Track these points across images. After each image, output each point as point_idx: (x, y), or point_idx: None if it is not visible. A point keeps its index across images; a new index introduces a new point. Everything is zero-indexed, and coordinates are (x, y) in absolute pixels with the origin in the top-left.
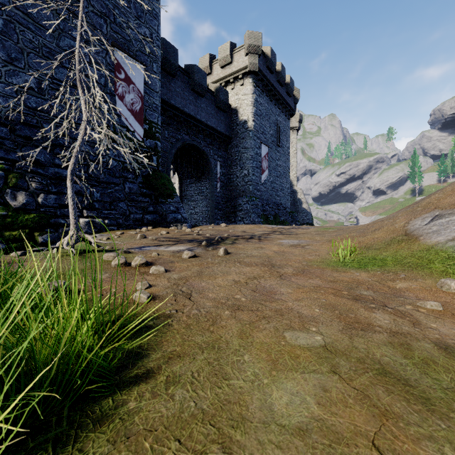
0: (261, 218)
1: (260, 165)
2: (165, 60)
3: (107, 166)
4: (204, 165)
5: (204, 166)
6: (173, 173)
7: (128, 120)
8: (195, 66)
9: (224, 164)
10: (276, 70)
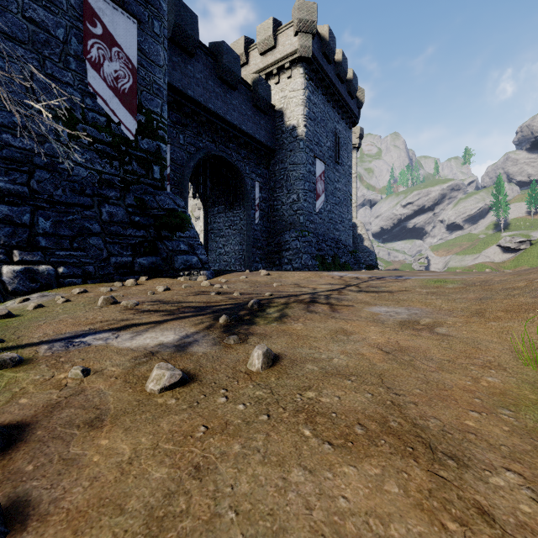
0: (317, 260)
1: (314, 187)
2: (178, 29)
3: (70, 176)
4: (237, 187)
5: (237, 189)
6: (193, 197)
7: (108, 104)
8: (224, 44)
9: (265, 186)
10: (335, 60)
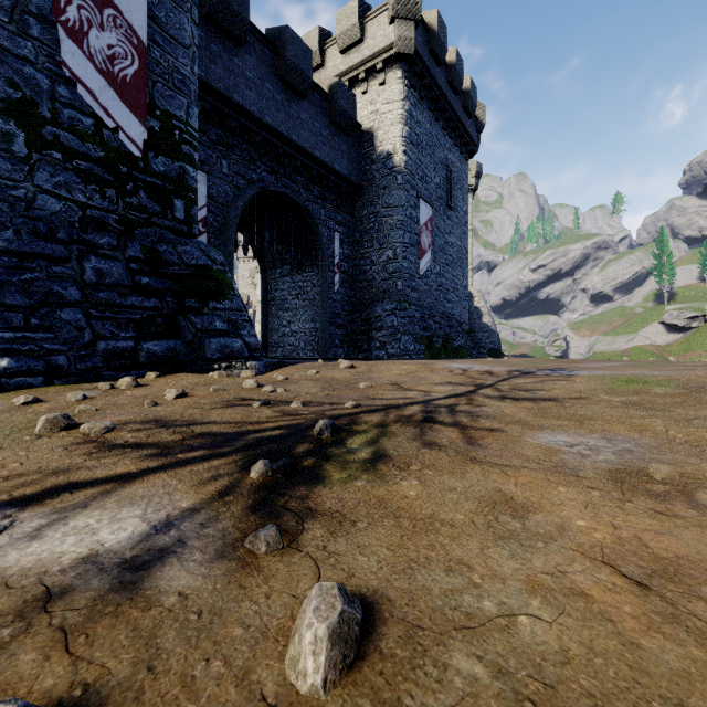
0: (422, 344)
1: (417, 240)
2: (218, 1)
3: (30, 209)
4: (308, 238)
5: (308, 241)
6: (244, 253)
7: (98, 97)
8: (288, 29)
9: (347, 239)
10: (447, 61)
